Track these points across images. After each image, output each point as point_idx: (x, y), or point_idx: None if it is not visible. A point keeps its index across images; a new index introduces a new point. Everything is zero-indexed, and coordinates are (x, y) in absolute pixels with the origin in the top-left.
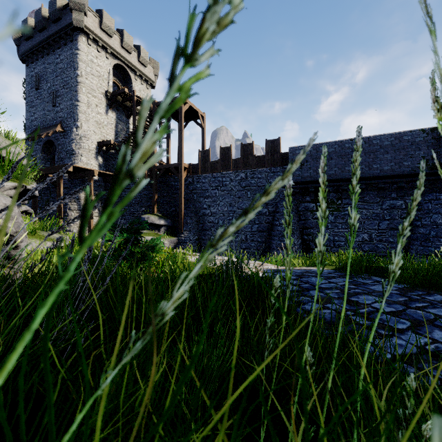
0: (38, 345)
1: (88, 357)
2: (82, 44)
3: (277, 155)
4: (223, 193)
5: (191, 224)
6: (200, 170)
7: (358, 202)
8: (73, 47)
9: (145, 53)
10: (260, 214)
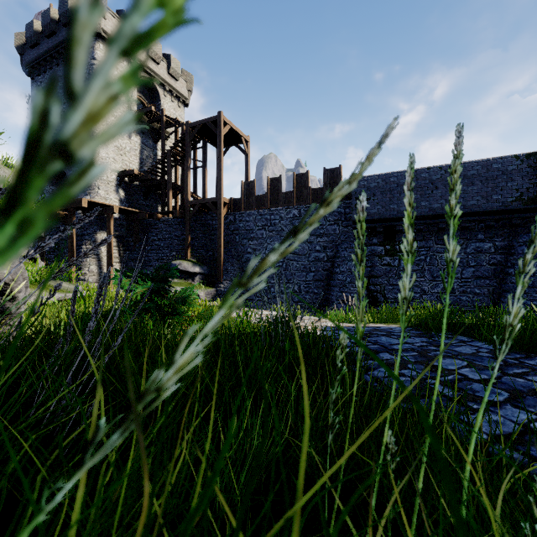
0: (23, 426)
1: None
2: (99, 52)
3: None
4: (271, 233)
5: (232, 271)
6: (243, 206)
7: (437, 244)
8: (88, 57)
9: (176, 64)
10: (317, 259)
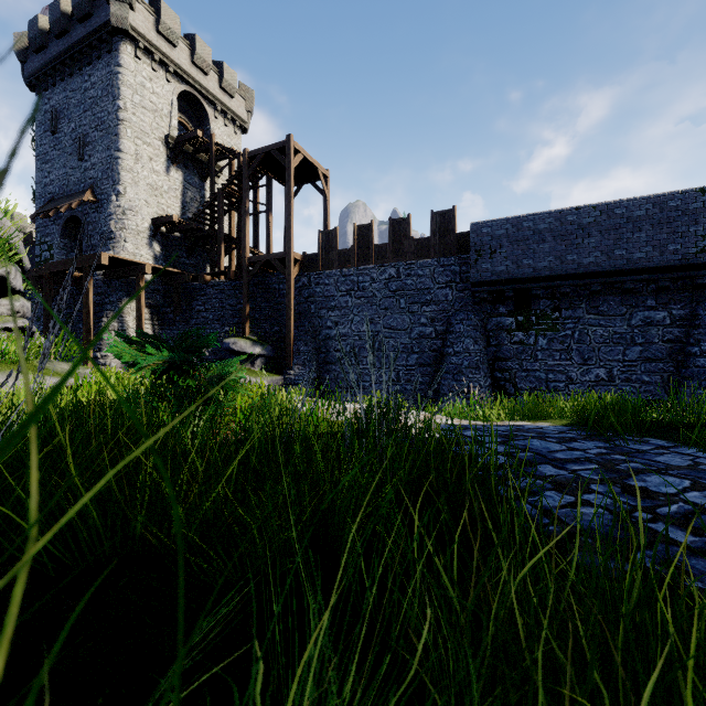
0: None
1: None
2: (126, 57)
3: (451, 237)
4: (359, 301)
5: (306, 353)
6: (321, 263)
7: (589, 314)
8: (112, 63)
9: (231, 74)
10: (422, 336)
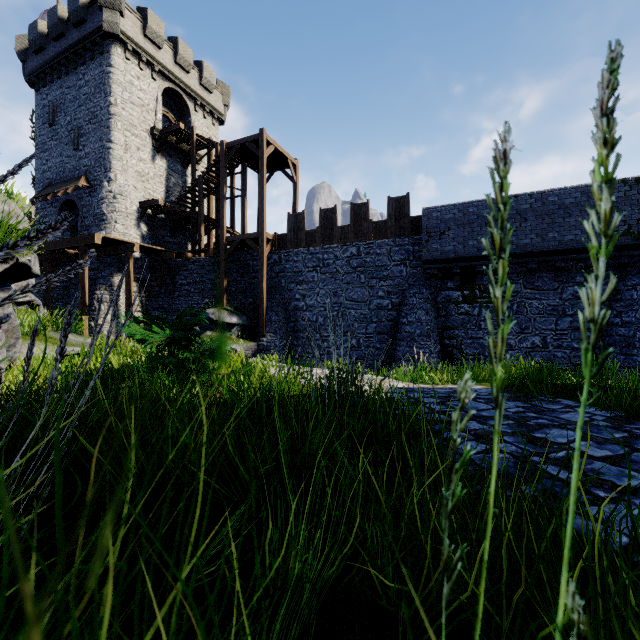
0: None
1: (51, 555)
2: (117, 58)
3: (405, 220)
4: (324, 276)
5: (277, 322)
6: (290, 243)
7: (526, 288)
8: (104, 63)
9: (210, 72)
10: (379, 307)
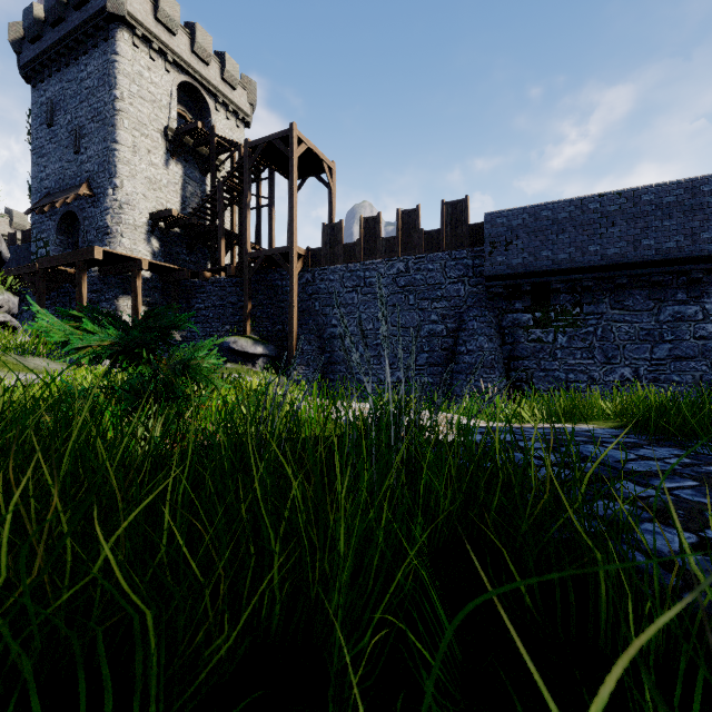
0: None
1: None
2: (123, 45)
3: (463, 229)
4: (366, 297)
5: (310, 352)
6: (326, 258)
7: (613, 309)
8: (108, 51)
9: (233, 65)
10: (432, 334)
